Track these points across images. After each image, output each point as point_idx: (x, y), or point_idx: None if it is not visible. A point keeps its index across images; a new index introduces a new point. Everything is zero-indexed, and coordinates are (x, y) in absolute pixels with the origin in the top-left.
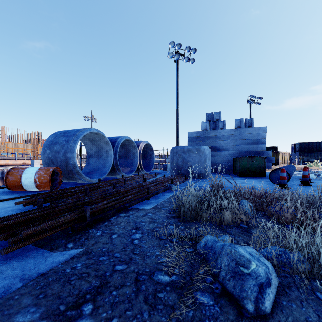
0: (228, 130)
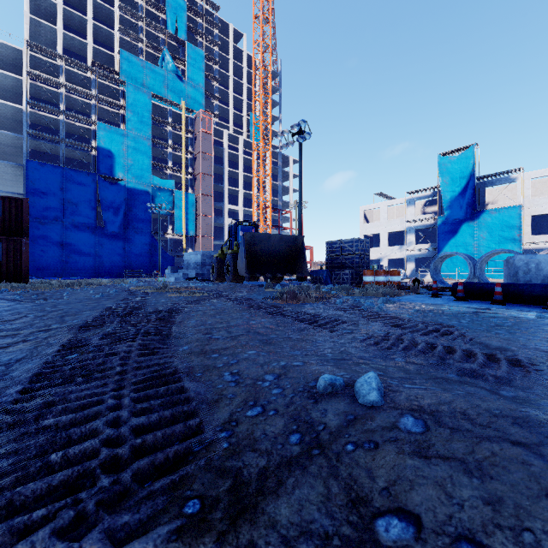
0: None
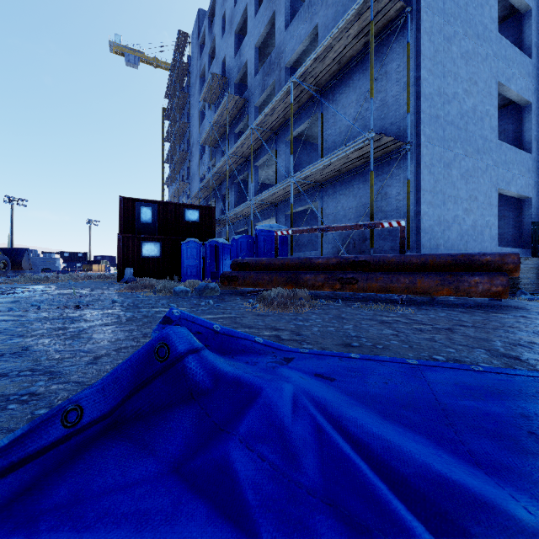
0: (41, 257)
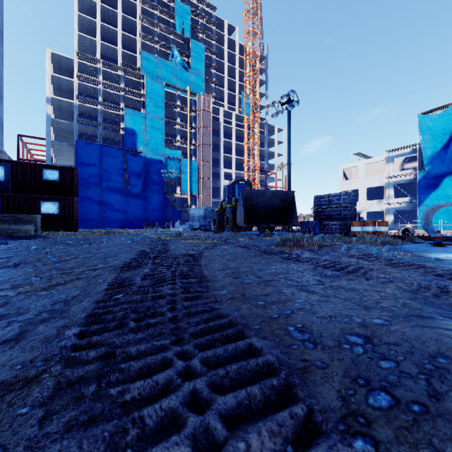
0: None
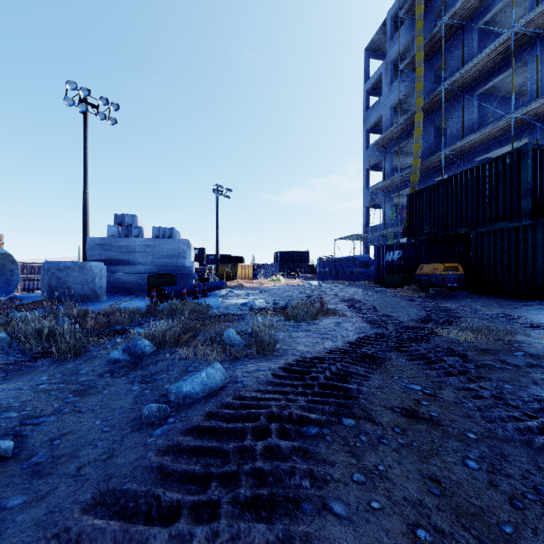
0: (145, 239)
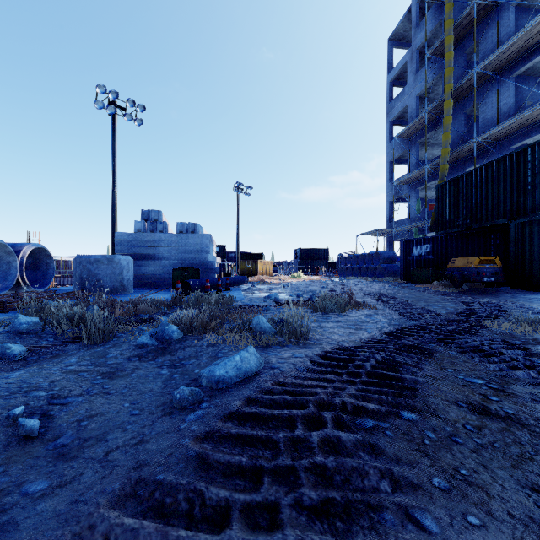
0: (169, 234)
